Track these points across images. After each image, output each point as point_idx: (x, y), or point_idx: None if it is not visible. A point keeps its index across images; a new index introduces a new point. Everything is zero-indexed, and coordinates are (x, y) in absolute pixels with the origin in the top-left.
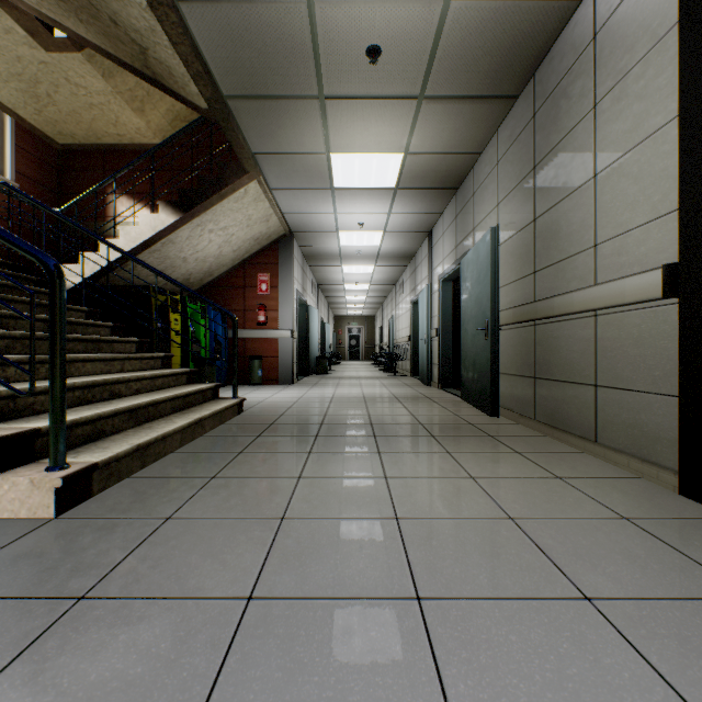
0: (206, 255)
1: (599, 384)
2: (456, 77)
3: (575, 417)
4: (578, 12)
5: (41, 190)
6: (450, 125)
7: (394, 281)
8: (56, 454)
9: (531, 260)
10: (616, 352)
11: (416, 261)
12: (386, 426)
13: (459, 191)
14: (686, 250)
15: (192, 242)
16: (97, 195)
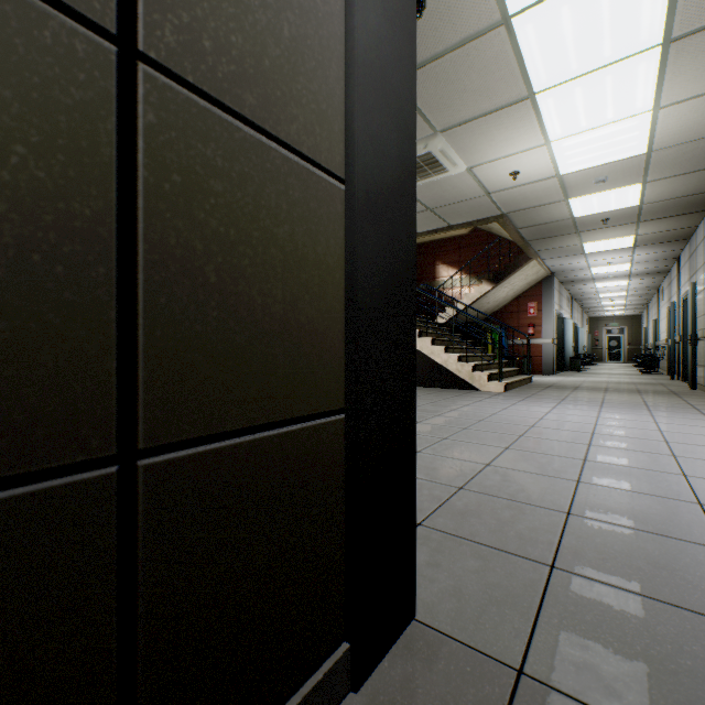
0: (499, 298)
1: None
2: (657, 215)
3: None
4: None
5: None
6: (663, 224)
7: (654, 287)
8: (500, 378)
9: None
10: None
11: (670, 276)
12: (614, 389)
13: (690, 240)
14: None
15: (494, 294)
16: (452, 280)
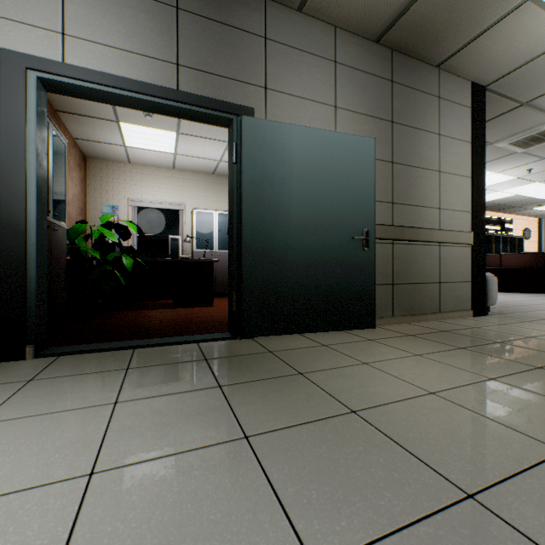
0: None
1: (442, 281)
2: None
3: (428, 303)
4: (430, 68)
5: None
6: None
7: None
8: None
9: (389, 192)
10: (450, 265)
11: None
12: (522, 359)
13: None
14: (475, 229)
15: None
16: None
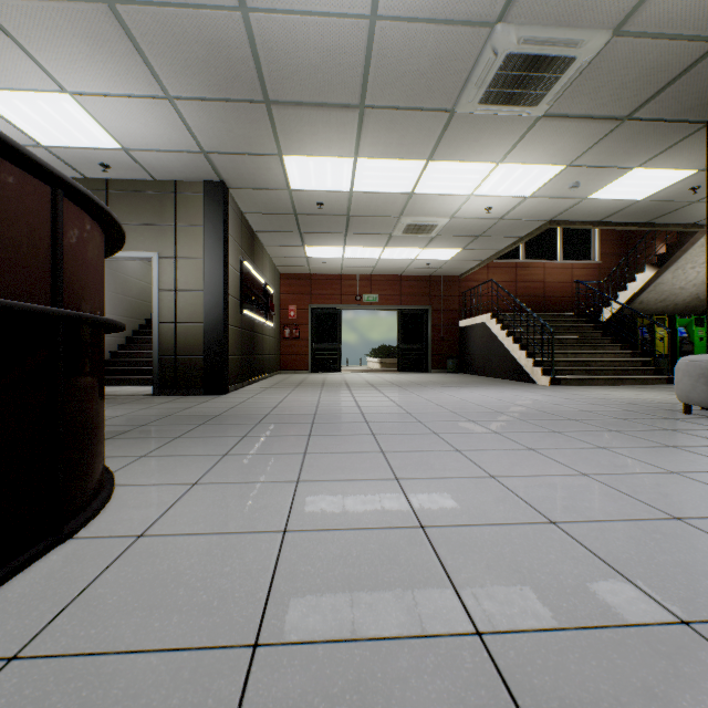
0: (701, 280)
1: None
2: None
3: None
4: None
5: (614, 258)
6: None
7: None
8: (551, 373)
9: None
10: None
11: None
12: None
13: None
14: None
15: (678, 278)
16: (618, 269)
